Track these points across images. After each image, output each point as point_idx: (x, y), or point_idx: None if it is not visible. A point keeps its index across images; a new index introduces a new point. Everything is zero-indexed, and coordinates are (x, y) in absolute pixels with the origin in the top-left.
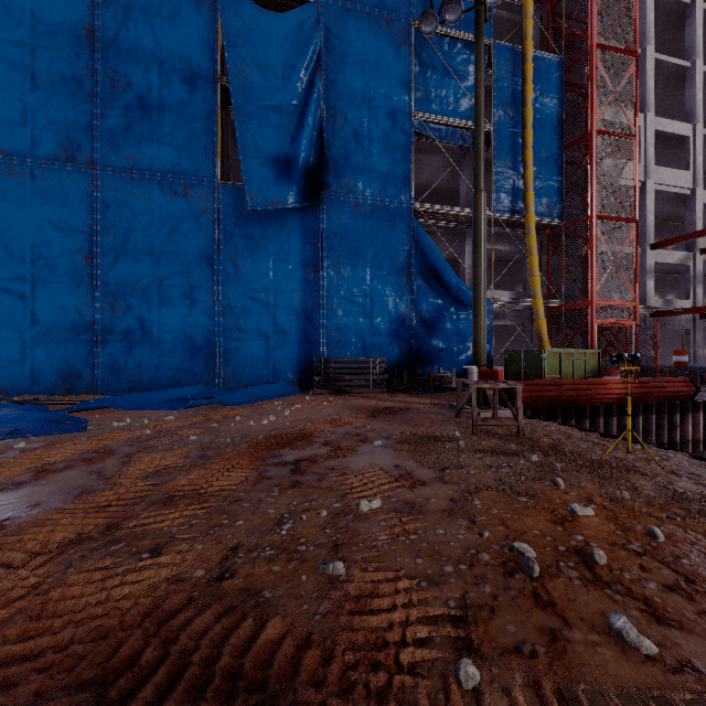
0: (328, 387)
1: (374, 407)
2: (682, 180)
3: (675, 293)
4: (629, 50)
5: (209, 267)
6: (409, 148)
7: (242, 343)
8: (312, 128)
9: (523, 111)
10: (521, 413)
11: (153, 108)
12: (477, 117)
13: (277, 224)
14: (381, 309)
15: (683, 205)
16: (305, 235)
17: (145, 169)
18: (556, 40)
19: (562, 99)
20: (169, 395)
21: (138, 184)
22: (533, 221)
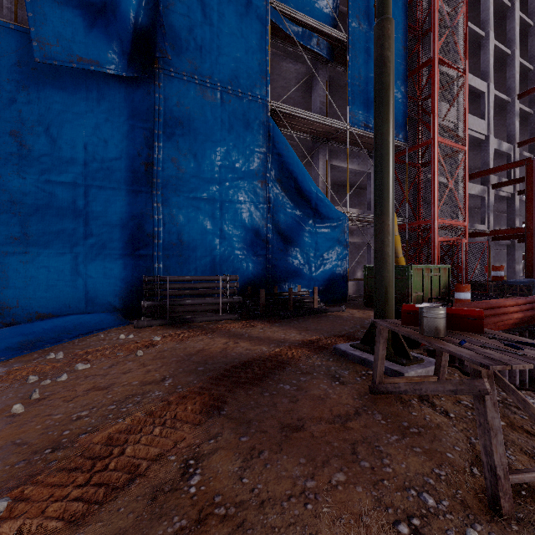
0: (163, 314)
1: (220, 360)
2: (480, 127)
3: None
4: None
5: None
6: (265, 37)
7: (32, 256)
8: None
9: None
10: None
11: None
12: None
13: (91, 95)
14: (232, 217)
15: (476, 150)
16: (133, 116)
17: None
18: None
19: (406, 27)
20: None
21: None
22: None
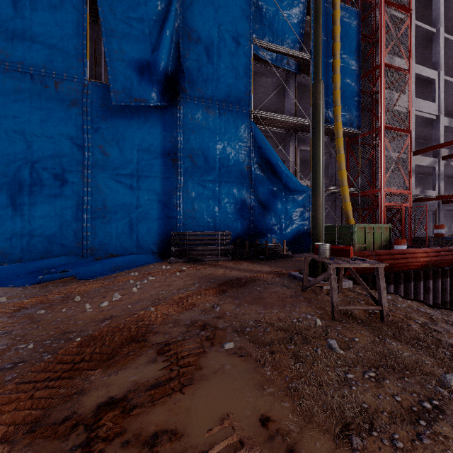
0: (183, 256)
1: (222, 278)
2: (431, 109)
3: (421, 187)
4: (406, 7)
5: (78, 153)
6: (249, 66)
7: (109, 219)
8: (170, 41)
9: (333, 46)
10: (384, 295)
11: (24, 8)
12: (316, 13)
13: (140, 119)
14: (227, 192)
15: (429, 127)
16: (164, 130)
17: (16, 62)
18: (351, 3)
19: (359, 41)
20: (31, 267)
21: (9, 75)
22: (341, 128)
